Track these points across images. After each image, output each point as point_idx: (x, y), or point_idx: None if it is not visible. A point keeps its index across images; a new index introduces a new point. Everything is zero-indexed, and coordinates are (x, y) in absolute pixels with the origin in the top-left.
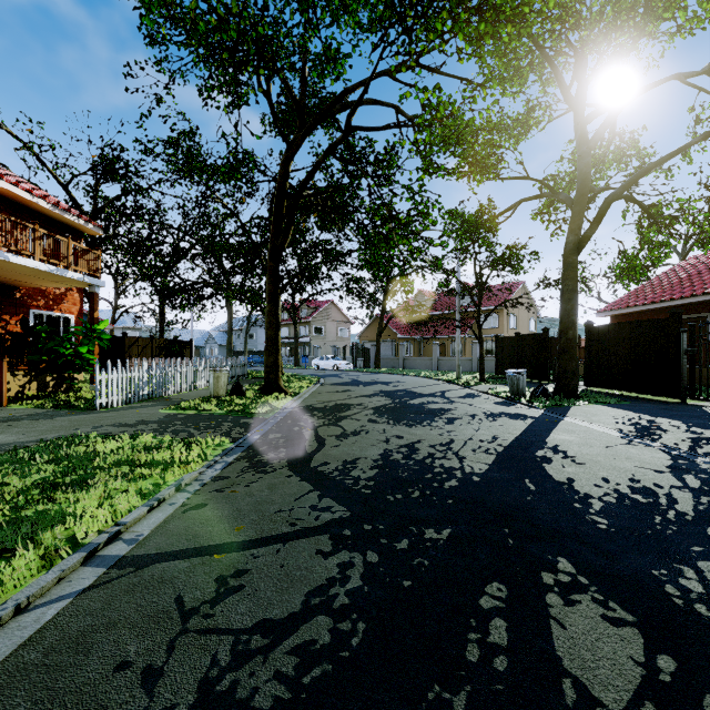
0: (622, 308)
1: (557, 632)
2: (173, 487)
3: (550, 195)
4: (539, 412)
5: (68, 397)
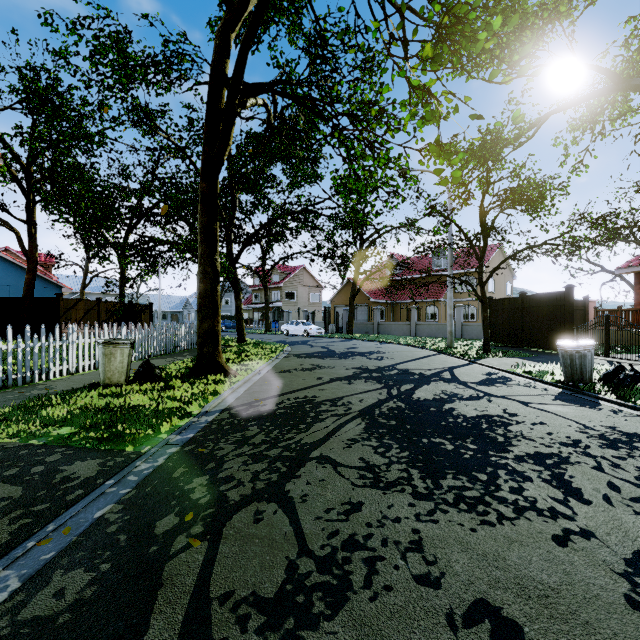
0: None
1: None
2: None
3: (609, 89)
4: None
5: None
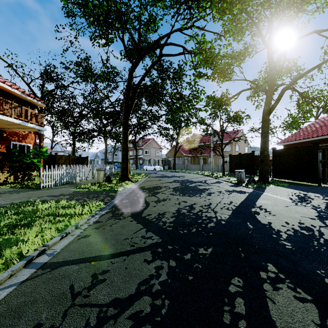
0: (289, 141)
1: (271, 306)
2: (74, 226)
3: (256, 88)
4: (251, 190)
5: (28, 183)
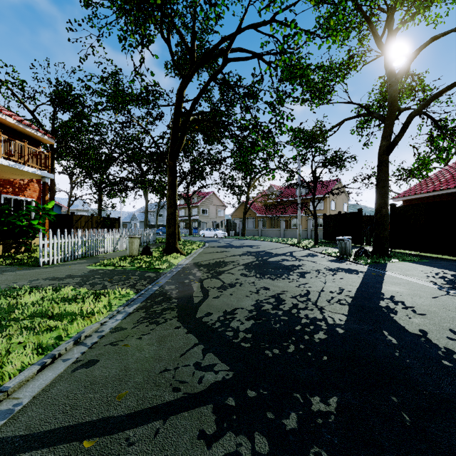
0: (412, 195)
1: None
2: (72, 341)
3: (366, 115)
4: (365, 267)
5: (23, 256)
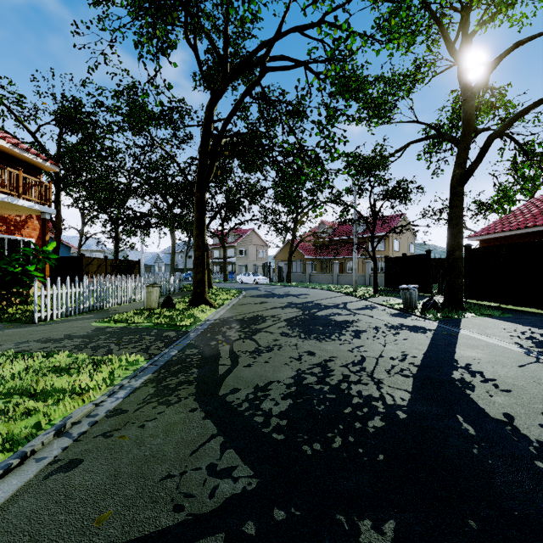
0: (491, 234)
1: None
2: (52, 431)
3: (436, 137)
4: (434, 324)
5: (16, 310)
